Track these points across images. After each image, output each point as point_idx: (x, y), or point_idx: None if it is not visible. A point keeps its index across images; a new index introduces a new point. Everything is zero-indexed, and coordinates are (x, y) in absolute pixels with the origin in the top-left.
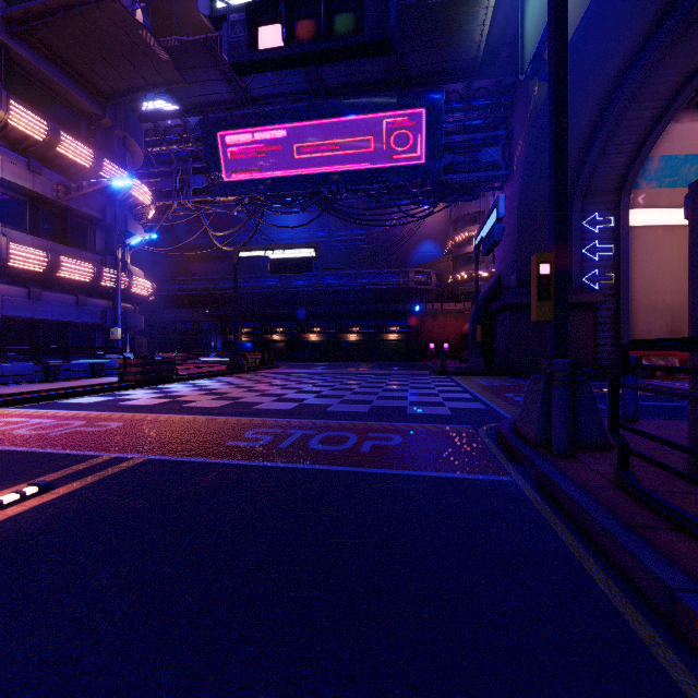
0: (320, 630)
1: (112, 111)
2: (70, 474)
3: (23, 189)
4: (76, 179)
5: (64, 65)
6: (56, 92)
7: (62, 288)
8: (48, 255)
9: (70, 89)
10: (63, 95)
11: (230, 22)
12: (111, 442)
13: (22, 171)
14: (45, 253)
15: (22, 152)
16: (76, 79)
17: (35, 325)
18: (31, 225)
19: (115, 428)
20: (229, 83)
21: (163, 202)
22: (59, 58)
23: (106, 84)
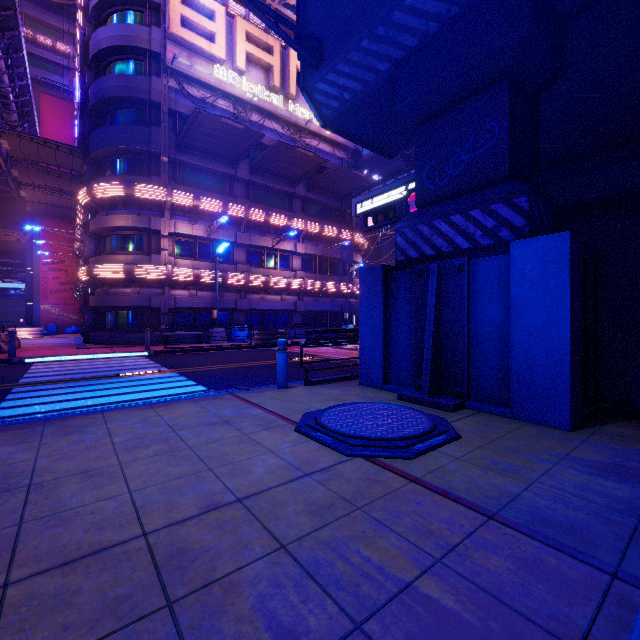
0: (339, 369)
1: (345, 202)
2: (318, 357)
3: (312, 254)
4: (330, 242)
5: (326, 193)
6: (323, 205)
7: (325, 295)
8: (320, 283)
9: (328, 202)
10: (326, 205)
11: (360, 218)
12: (330, 354)
13: (311, 247)
14: (319, 282)
15: (311, 239)
16: (330, 195)
17: (316, 313)
18: (314, 269)
19: (333, 352)
20: (405, 159)
21: (374, 234)
22: (324, 191)
23: (342, 192)
